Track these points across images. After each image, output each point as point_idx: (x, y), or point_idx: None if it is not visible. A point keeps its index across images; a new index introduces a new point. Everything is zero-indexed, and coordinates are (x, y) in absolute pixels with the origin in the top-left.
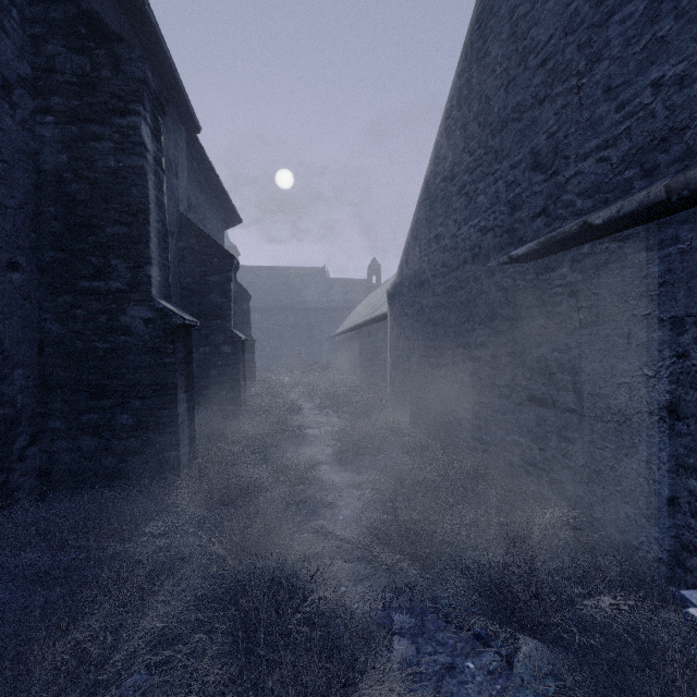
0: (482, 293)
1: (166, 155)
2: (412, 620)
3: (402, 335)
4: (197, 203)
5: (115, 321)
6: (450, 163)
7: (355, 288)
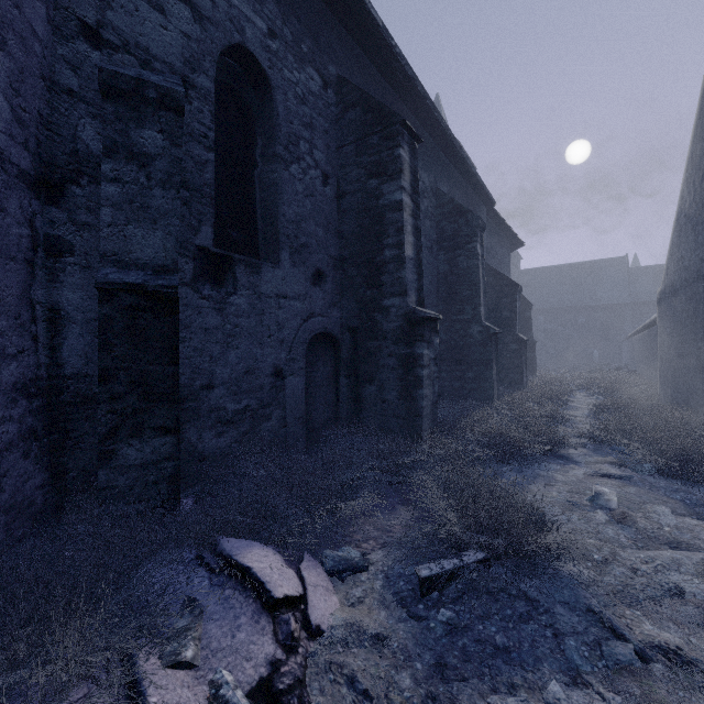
0: (701, 303)
1: None
2: (595, 447)
3: (664, 333)
4: (491, 245)
5: (466, 332)
6: (687, 206)
7: None
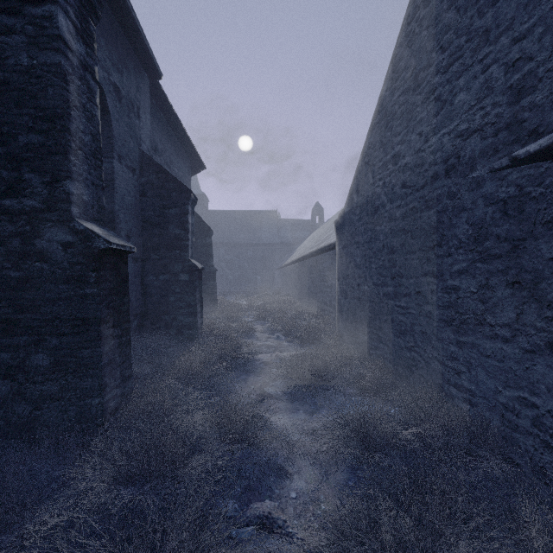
0: (463, 210)
1: (126, 95)
2: None
3: (352, 264)
4: (163, 148)
5: (30, 245)
6: (413, 72)
7: (301, 226)
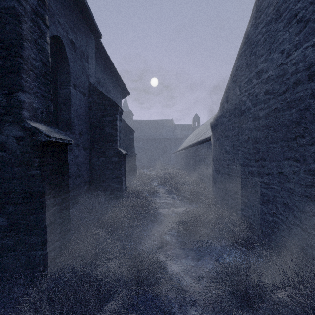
0: None
1: (79, 47)
2: None
3: (223, 150)
4: (104, 82)
5: None
6: (275, 6)
7: (187, 128)
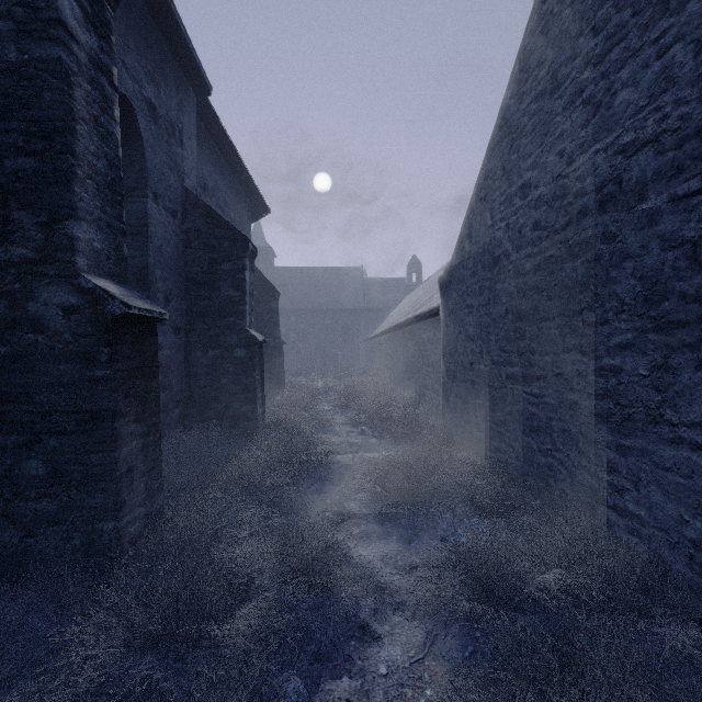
0: (626, 258)
1: (164, 114)
2: None
3: (462, 335)
4: (215, 185)
5: (20, 310)
6: (550, 67)
7: (394, 287)
